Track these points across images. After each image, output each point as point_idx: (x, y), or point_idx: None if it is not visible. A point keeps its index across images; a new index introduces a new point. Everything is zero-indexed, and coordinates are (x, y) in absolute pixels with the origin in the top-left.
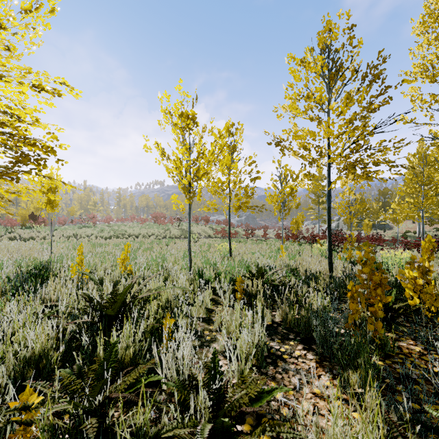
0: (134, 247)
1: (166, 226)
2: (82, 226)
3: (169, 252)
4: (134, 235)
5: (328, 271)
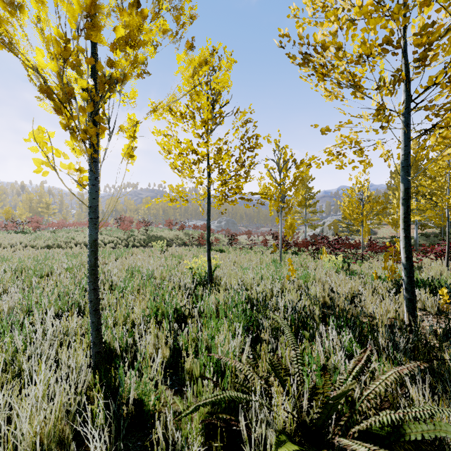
0: (56, 264)
1: (131, 231)
2: (14, 231)
3: (103, 275)
4: (82, 244)
5: (407, 318)
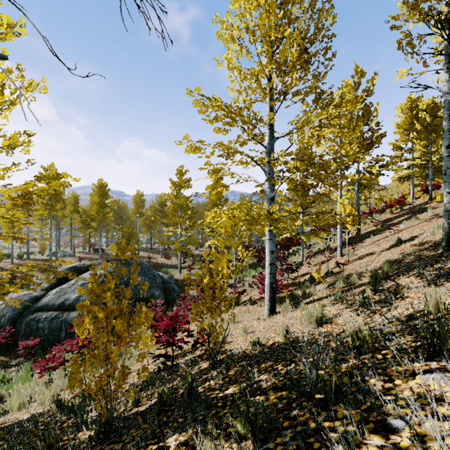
0: None
1: None
2: None
3: None
4: None
5: None
